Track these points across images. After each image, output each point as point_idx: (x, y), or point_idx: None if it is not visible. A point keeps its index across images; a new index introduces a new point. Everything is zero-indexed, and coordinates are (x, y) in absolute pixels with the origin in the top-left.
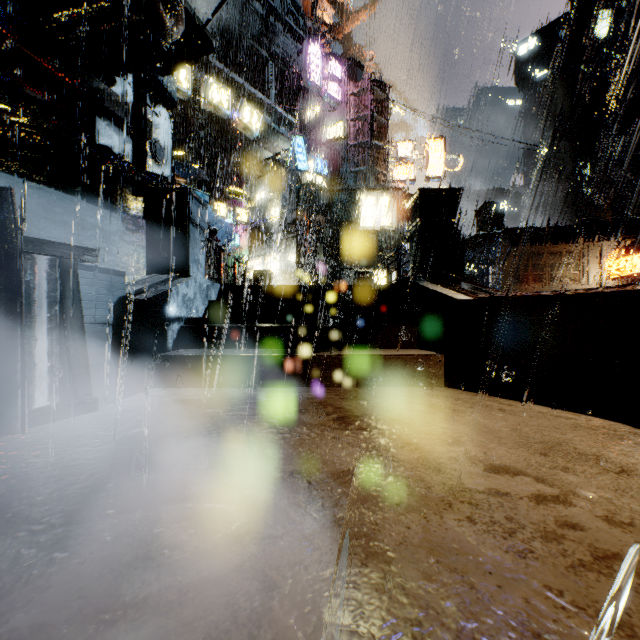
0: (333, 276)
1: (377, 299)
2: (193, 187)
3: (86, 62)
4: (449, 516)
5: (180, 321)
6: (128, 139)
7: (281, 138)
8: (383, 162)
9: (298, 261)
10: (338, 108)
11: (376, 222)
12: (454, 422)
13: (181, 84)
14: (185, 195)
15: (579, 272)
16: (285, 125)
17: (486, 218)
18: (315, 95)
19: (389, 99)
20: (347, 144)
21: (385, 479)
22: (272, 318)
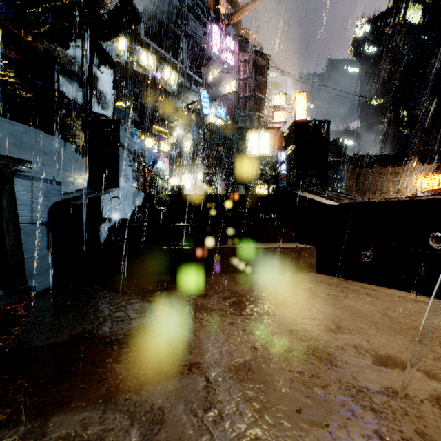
0: (228, 189)
1: (261, 205)
2: (129, 126)
3: (46, 30)
4: (355, 430)
5: (111, 221)
6: (80, 89)
7: (192, 93)
8: (263, 109)
9: (204, 179)
10: (232, 71)
11: (259, 151)
12: (332, 307)
13: (120, 51)
14: (116, 125)
15: (401, 187)
16: (195, 84)
17: (335, 149)
18: (216, 62)
19: (268, 65)
20: (238, 96)
21: (281, 375)
22: (183, 219)
